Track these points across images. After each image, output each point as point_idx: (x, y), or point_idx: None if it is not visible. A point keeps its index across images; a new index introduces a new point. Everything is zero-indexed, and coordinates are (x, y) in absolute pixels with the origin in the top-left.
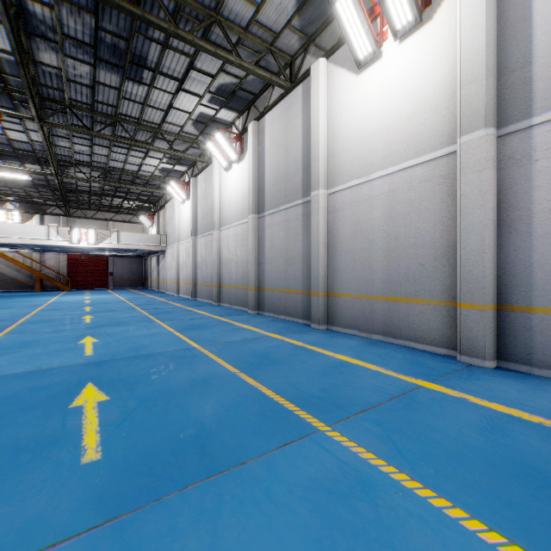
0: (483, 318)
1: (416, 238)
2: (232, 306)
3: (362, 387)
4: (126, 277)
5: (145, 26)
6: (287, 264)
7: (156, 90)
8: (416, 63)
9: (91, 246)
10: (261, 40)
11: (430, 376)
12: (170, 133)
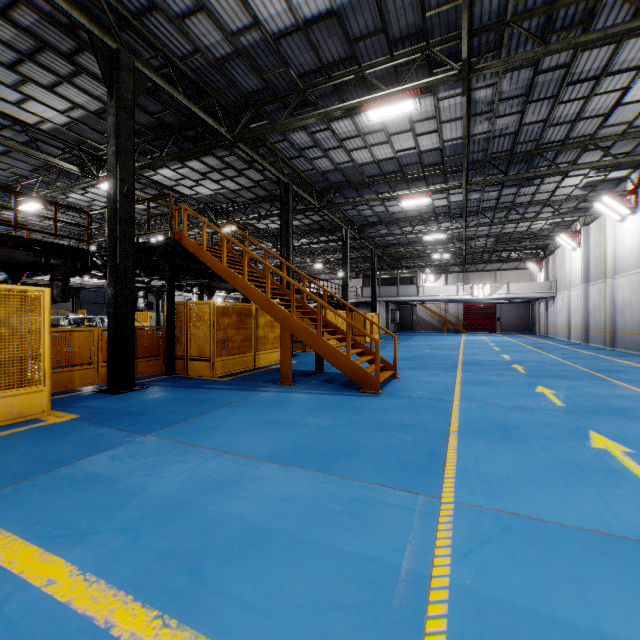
0: None
1: None
2: (624, 350)
3: None
4: (513, 322)
5: (536, 164)
6: None
7: (544, 184)
8: None
9: (486, 297)
10: (639, 131)
11: None
12: (557, 201)
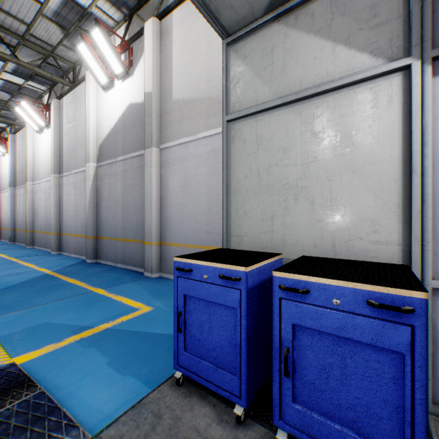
0: (53, 238)
1: (49, 208)
2: (6, 240)
3: None
4: None
5: None
6: (24, 216)
7: None
8: (49, 140)
9: None
10: None
11: (21, 257)
12: None
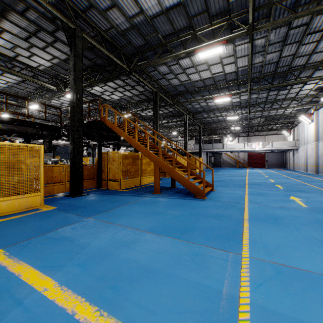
0: None
1: None
2: None
3: None
4: (274, 162)
5: (288, 78)
6: None
7: (292, 89)
8: None
9: (260, 149)
10: None
11: None
12: (299, 98)
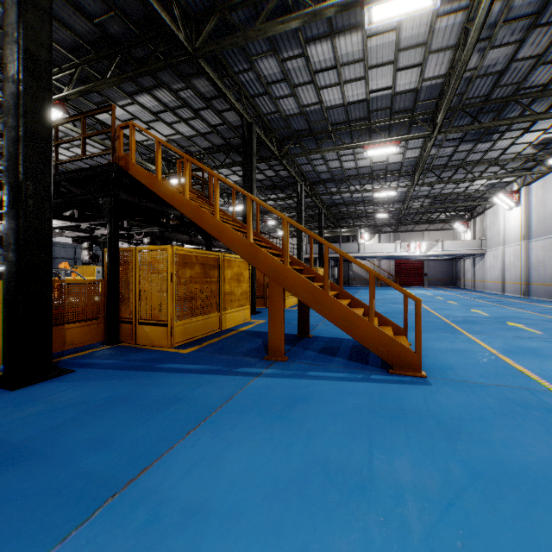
0: None
1: None
2: None
3: None
4: (438, 277)
5: (503, 115)
6: None
7: (500, 140)
8: None
9: (422, 254)
10: None
11: None
12: (504, 160)
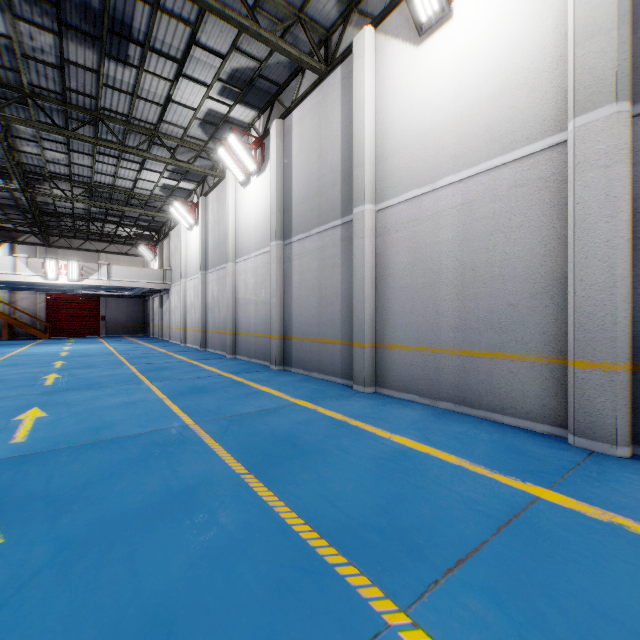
0: (612, 384)
1: (503, 267)
2: (250, 359)
3: (444, 503)
4: (123, 322)
5: None
6: (321, 305)
7: (148, 75)
8: (503, 21)
9: (73, 283)
10: (286, 3)
11: (543, 476)
12: (170, 137)
